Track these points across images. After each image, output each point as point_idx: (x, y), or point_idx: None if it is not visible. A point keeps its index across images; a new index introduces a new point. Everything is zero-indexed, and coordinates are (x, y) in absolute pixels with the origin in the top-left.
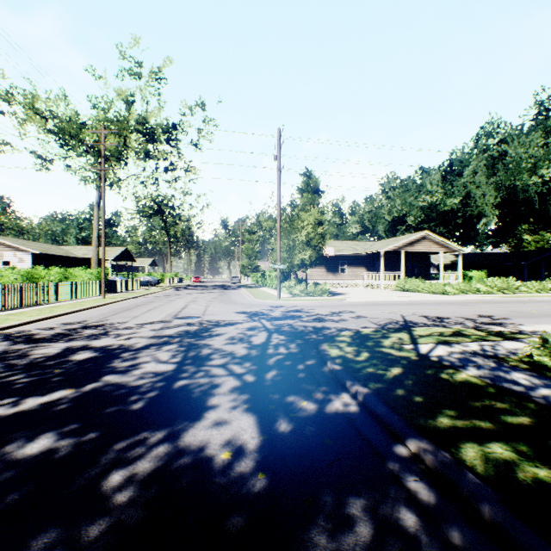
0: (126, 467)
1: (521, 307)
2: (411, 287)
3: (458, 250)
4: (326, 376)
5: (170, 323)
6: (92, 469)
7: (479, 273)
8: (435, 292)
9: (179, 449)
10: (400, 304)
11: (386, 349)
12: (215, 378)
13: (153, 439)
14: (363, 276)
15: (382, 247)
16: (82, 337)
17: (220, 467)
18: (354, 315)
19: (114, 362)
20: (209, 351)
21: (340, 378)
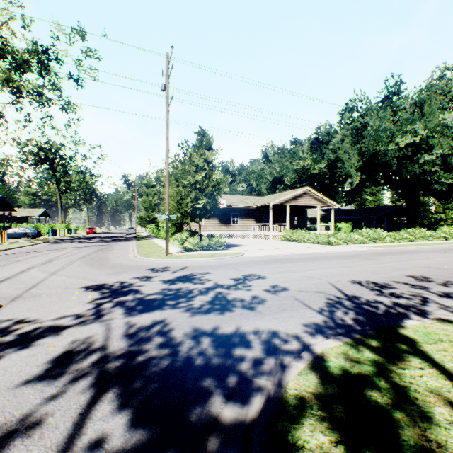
0: None
1: (421, 260)
2: (297, 238)
3: (331, 204)
4: None
5: None
6: None
7: (347, 225)
8: (320, 242)
9: None
10: (305, 259)
11: None
12: None
13: None
14: (253, 227)
15: (271, 200)
16: None
17: None
18: (267, 285)
19: None
20: None
21: None
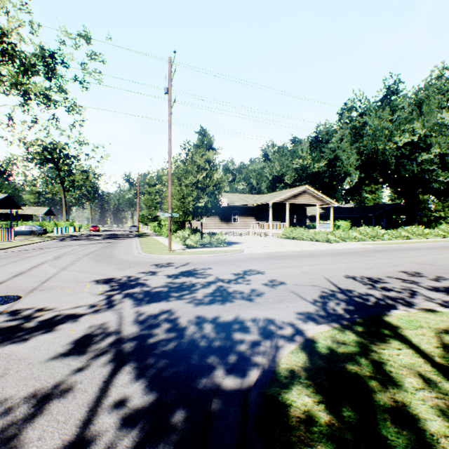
0: None
1: (416, 257)
2: (296, 236)
3: (330, 203)
4: None
5: None
6: None
7: (345, 222)
8: (318, 240)
9: None
10: (303, 256)
11: None
12: None
13: None
14: (253, 225)
15: (270, 199)
16: None
17: None
18: (266, 279)
19: None
20: None
21: None
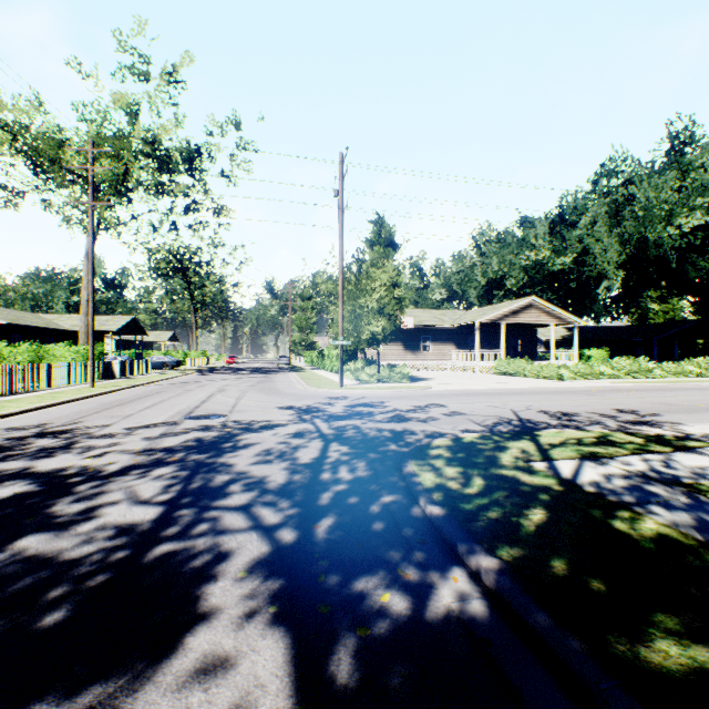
0: None
1: (665, 397)
2: (514, 370)
3: (573, 321)
4: (420, 527)
5: (176, 426)
6: None
7: (600, 351)
8: (546, 376)
9: None
10: (506, 393)
11: (507, 470)
12: (226, 536)
13: None
14: (452, 356)
15: (477, 317)
16: (25, 454)
17: None
18: (447, 411)
19: (55, 503)
20: (226, 478)
21: (445, 534)
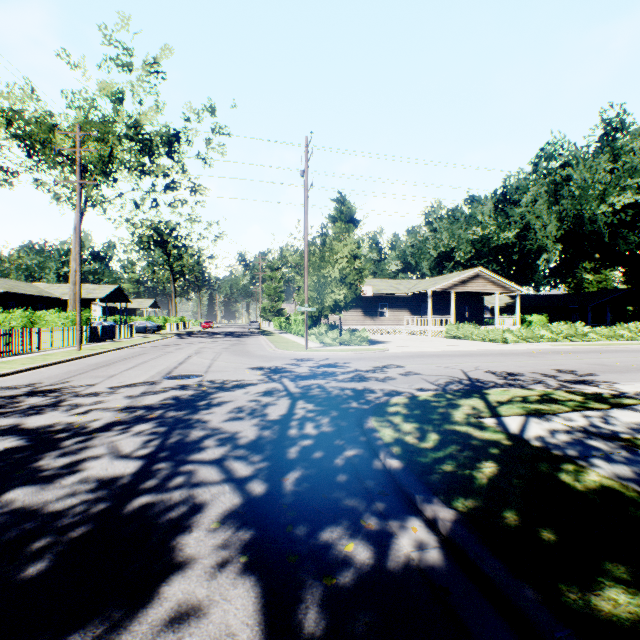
0: None
1: (600, 359)
2: (463, 334)
3: (516, 290)
4: (380, 480)
5: (156, 385)
6: None
7: (540, 317)
8: (492, 339)
9: None
10: (456, 355)
11: (460, 426)
12: (200, 489)
13: None
14: (407, 321)
15: (429, 286)
16: (16, 411)
17: None
18: (403, 371)
19: (42, 458)
20: (201, 434)
21: (404, 486)
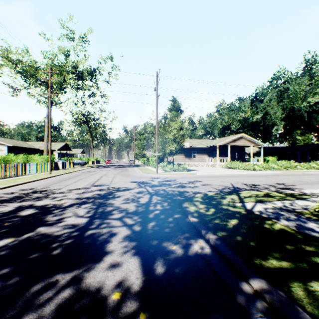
0: (36, 310)
1: (299, 178)
2: (234, 166)
3: (261, 144)
4: (188, 226)
5: (88, 189)
6: (8, 313)
7: (273, 158)
8: (248, 169)
9: (81, 291)
10: (229, 176)
11: (225, 206)
12: (114, 228)
13: (62, 281)
14: (206, 160)
15: (217, 143)
16: (30, 199)
17: (111, 307)
18: (202, 183)
19: (47, 216)
20: (111, 208)
21: (197, 227)
